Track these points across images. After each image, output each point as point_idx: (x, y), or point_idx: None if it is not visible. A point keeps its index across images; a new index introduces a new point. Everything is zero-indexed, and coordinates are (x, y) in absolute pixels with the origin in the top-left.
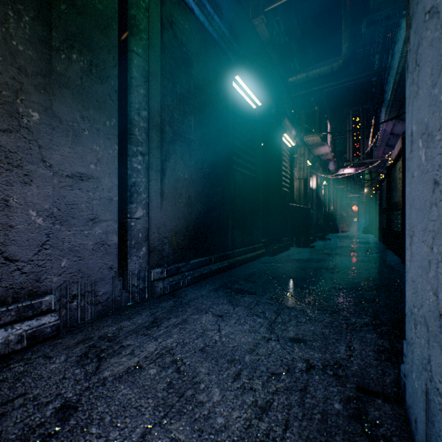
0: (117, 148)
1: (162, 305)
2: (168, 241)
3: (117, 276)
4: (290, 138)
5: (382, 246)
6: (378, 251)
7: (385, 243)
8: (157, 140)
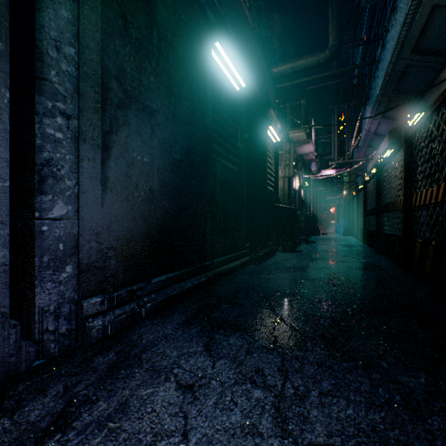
0: (7, 94)
1: (94, 364)
2: (115, 253)
3: (8, 321)
4: (275, 132)
5: (369, 249)
6: (369, 255)
7: (371, 246)
8: (95, 99)
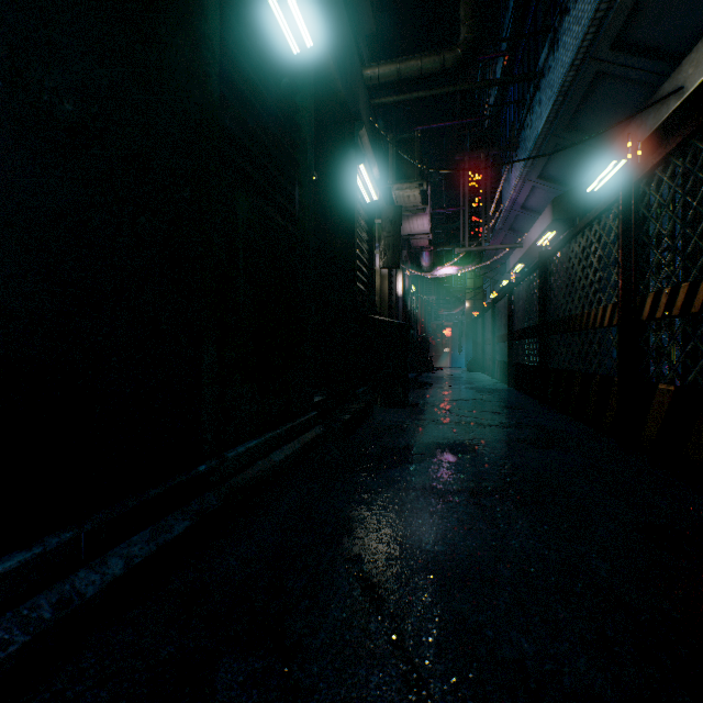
0: None
1: None
2: None
3: None
4: (371, 179)
5: (524, 396)
6: (533, 409)
7: (525, 391)
8: None
